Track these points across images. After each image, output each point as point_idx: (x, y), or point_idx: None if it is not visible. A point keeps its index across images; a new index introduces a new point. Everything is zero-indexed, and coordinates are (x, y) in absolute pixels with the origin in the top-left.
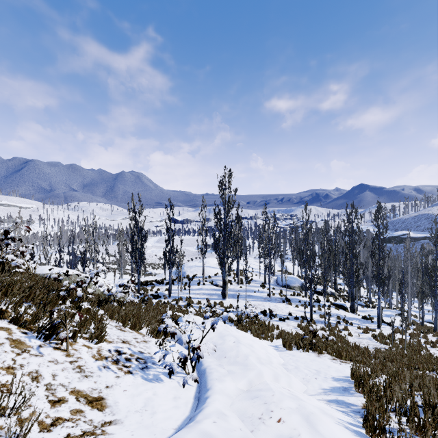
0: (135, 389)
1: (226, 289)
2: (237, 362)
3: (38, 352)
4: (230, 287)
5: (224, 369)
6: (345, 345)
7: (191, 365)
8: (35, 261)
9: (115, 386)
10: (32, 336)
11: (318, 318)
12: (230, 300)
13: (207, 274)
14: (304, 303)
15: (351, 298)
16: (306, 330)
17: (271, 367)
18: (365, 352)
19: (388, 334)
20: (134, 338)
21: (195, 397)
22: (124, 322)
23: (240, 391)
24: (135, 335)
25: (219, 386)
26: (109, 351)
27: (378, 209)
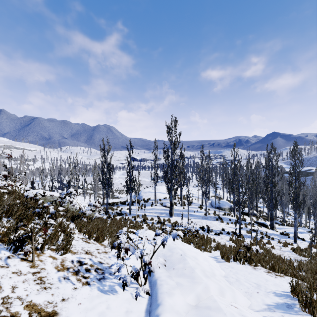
0: (89, 302)
1: (173, 209)
2: (185, 274)
3: (5, 263)
4: (175, 207)
5: (173, 281)
6: (271, 256)
7: (144, 277)
8: (35, 186)
9: (71, 299)
10: (3, 248)
11: (245, 233)
12: (175, 217)
13: (158, 197)
14: (233, 221)
15: (271, 218)
16: (237, 243)
17: (215, 280)
18: (290, 264)
19: (304, 247)
20: (96, 249)
21: (146, 310)
22: (89, 235)
23: (189, 307)
24: (98, 246)
25: (169, 301)
26: (71, 262)
27: (294, 147)
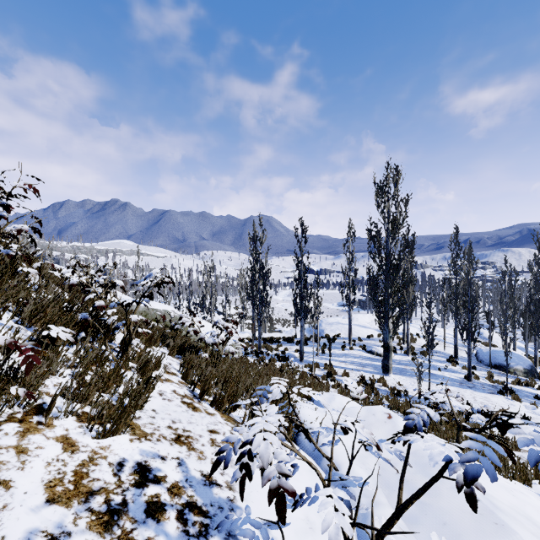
0: None
1: (390, 358)
2: None
3: None
4: (393, 357)
5: None
6: None
7: None
8: None
9: None
10: None
11: None
12: (396, 377)
13: (356, 335)
14: None
15: None
16: None
17: None
18: None
19: None
20: (210, 430)
21: None
22: (201, 390)
23: None
24: (217, 421)
25: None
26: (116, 467)
27: None
